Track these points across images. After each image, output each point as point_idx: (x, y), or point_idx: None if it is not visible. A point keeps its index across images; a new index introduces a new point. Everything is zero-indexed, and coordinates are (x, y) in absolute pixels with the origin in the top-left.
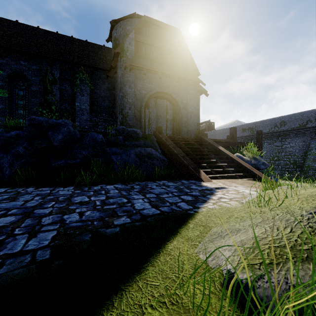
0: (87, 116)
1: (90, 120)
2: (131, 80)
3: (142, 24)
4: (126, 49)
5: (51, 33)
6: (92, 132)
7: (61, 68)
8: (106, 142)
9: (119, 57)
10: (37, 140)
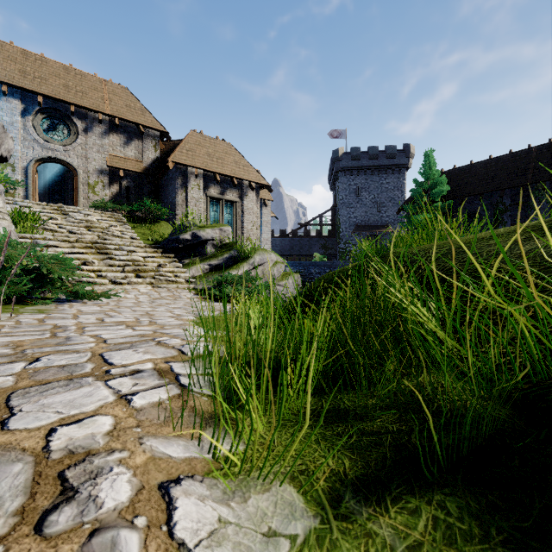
0: None
1: None
2: None
3: None
4: None
5: (503, 158)
6: None
7: (513, 194)
8: None
9: None
10: None
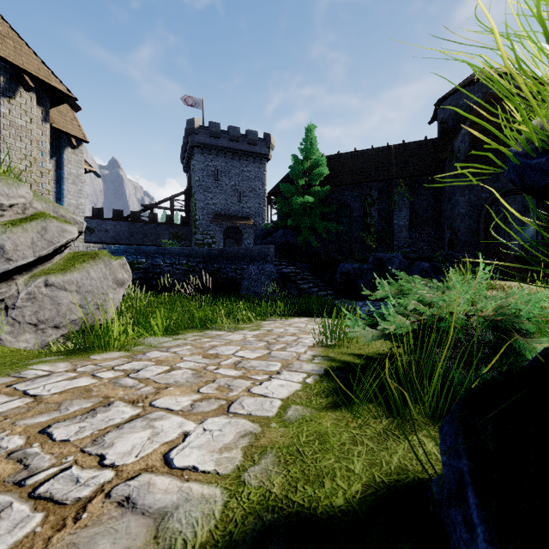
0: (406, 233)
1: (409, 237)
2: (464, 185)
3: (481, 108)
4: (457, 149)
5: (367, 152)
6: (419, 261)
7: (379, 187)
8: (433, 269)
9: (447, 161)
10: (378, 270)
